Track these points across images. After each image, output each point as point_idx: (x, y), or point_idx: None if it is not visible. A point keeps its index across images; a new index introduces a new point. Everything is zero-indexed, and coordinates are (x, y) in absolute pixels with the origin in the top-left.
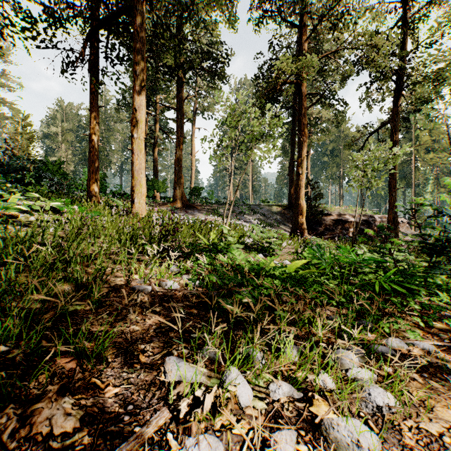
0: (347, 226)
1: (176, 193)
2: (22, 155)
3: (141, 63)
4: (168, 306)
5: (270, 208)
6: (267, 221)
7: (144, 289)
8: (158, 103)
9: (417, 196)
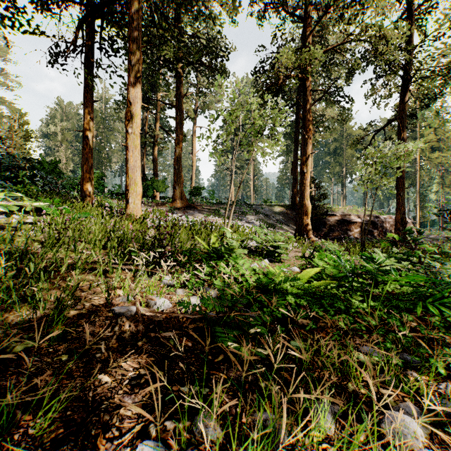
0: (352, 227)
1: (175, 193)
2: (15, 153)
3: (137, 52)
4: (154, 336)
5: (272, 208)
6: (270, 222)
7: (125, 311)
8: (157, 101)
9: (422, 196)
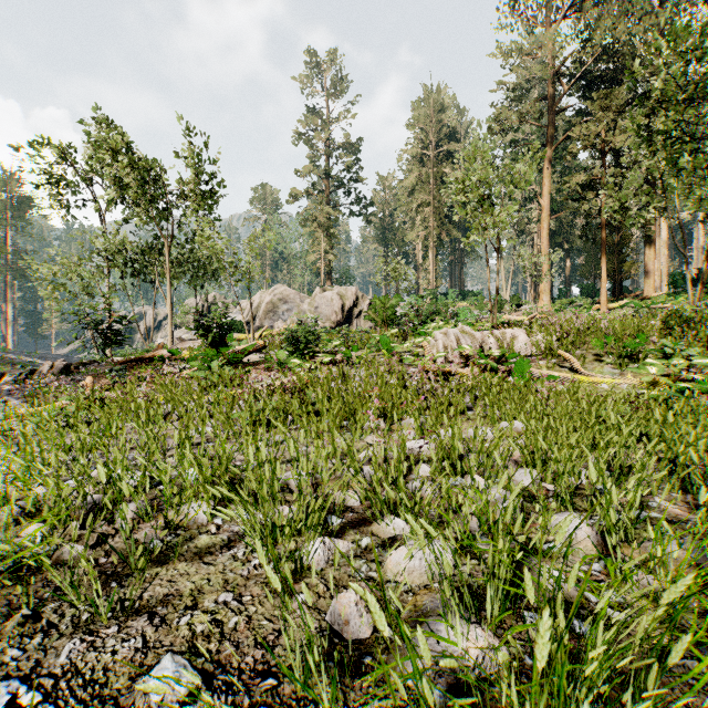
0: None
1: None
2: None
3: None
4: None
5: None
6: None
7: None
8: None
9: None
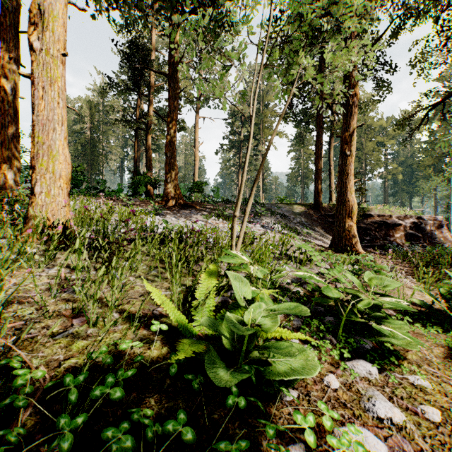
0: (392, 231)
1: (167, 187)
2: None
3: None
4: None
5: (290, 207)
6: (290, 225)
7: None
8: (151, 81)
9: None
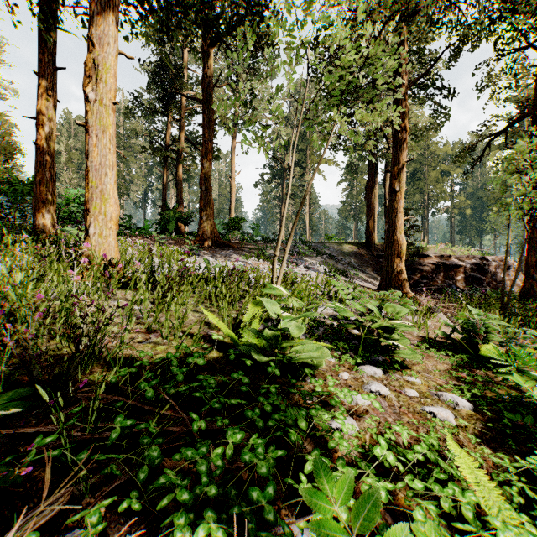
0: (451, 273)
1: (202, 225)
2: None
3: None
4: None
5: (339, 247)
6: (338, 266)
7: None
8: (182, 103)
9: None
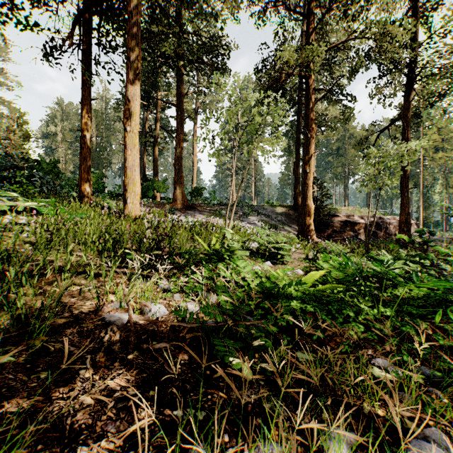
0: (355, 228)
1: (176, 193)
2: (13, 153)
3: (135, 48)
4: (146, 348)
5: (274, 209)
6: (272, 223)
7: (117, 319)
8: (158, 101)
9: (425, 197)
